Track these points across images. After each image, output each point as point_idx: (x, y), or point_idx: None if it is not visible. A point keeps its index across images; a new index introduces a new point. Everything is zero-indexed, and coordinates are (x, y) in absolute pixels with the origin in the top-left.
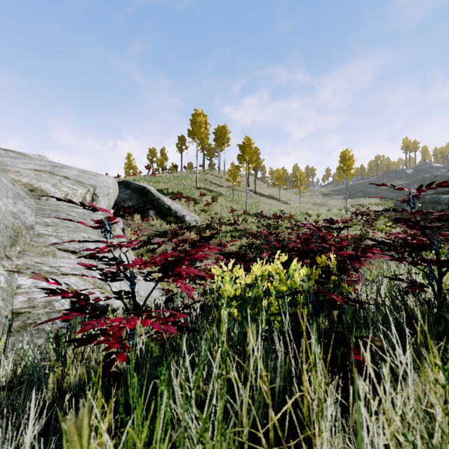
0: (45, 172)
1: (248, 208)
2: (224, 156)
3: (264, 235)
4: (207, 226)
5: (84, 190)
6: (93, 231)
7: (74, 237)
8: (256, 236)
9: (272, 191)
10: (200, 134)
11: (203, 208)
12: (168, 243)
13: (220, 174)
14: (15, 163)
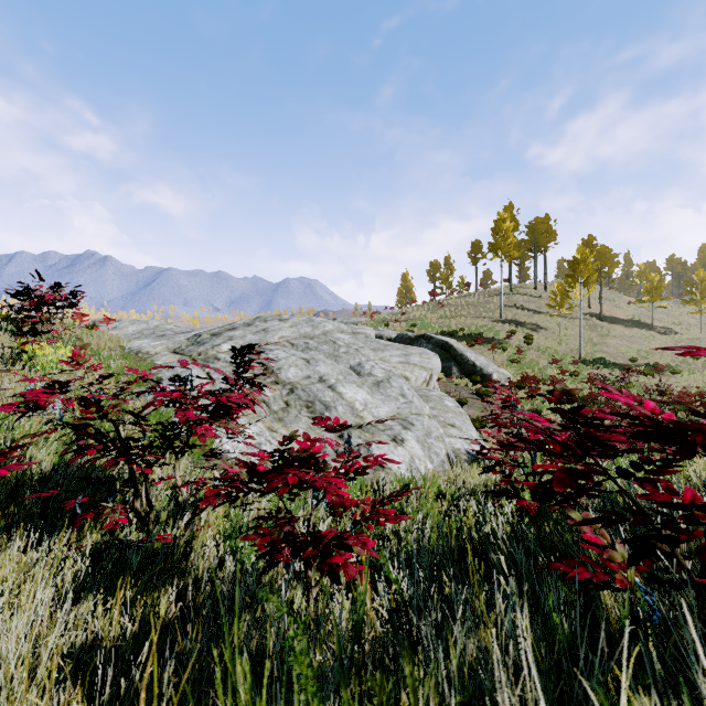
0: (405, 364)
1: (584, 348)
2: (545, 262)
3: (600, 400)
4: (519, 386)
5: (426, 373)
6: (452, 411)
7: (447, 416)
8: (586, 402)
9: (639, 310)
10: (506, 247)
11: (512, 355)
12: (478, 407)
13: (537, 290)
14: (388, 358)
